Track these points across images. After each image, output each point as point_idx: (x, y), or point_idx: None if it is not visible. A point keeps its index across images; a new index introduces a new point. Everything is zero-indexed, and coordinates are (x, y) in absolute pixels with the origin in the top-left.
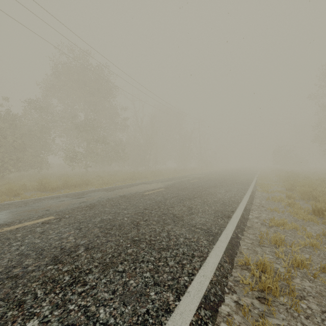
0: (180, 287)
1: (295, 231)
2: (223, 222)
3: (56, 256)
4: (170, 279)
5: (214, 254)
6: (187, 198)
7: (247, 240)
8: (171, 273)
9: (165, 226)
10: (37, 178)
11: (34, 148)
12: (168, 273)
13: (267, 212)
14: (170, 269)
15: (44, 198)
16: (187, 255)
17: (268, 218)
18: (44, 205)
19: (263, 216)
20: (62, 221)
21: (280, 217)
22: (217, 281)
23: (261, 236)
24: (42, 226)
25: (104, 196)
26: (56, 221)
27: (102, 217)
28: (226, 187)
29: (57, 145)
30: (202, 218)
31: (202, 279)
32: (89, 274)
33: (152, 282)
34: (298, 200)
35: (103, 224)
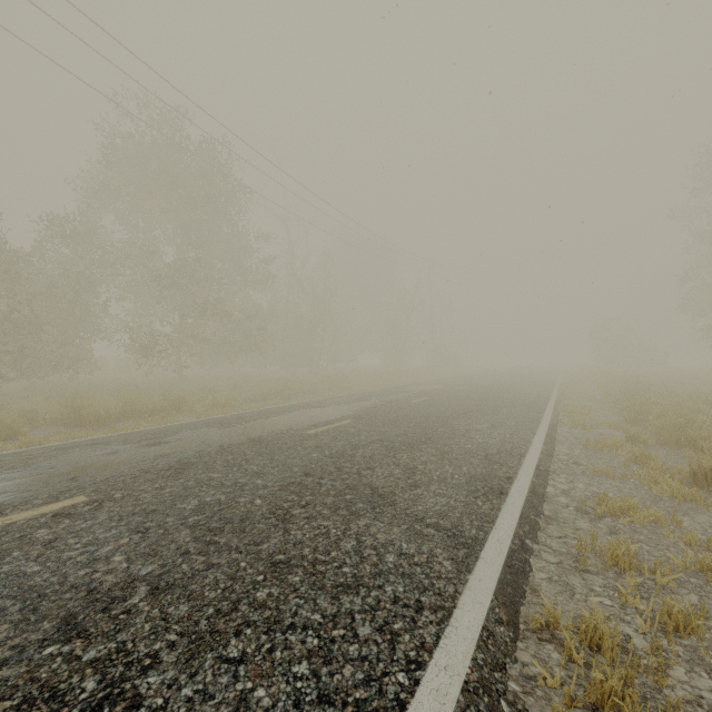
0: (385, 708)
1: (656, 528)
2: (490, 507)
3: (72, 616)
4: (360, 681)
5: (471, 602)
6: (403, 445)
7: (548, 554)
8: (365, 663)
9: (351, 521)
10: (63, 395)
11: (61, 325)
12: (357, 662)
13: (587, 477)
14: (362, 648)
15: (72, 446)
16: (404, 605)
17: (591, 494)
18: (68, 465)
19: (580, 489)
20: (105, 510)
21: (619, 490)
22: (481, 684)
23: (580, 545)
24: (51, 525)
25: (212, 441)
26: (89, 510)
27: (203, 498)
28: (493, 416)
29: (113, 318)
30: (439, 497)
31: (443, 679)
32: (152, 670)
33: (312, 694)
34: (654, 446)
35: (203, 517)
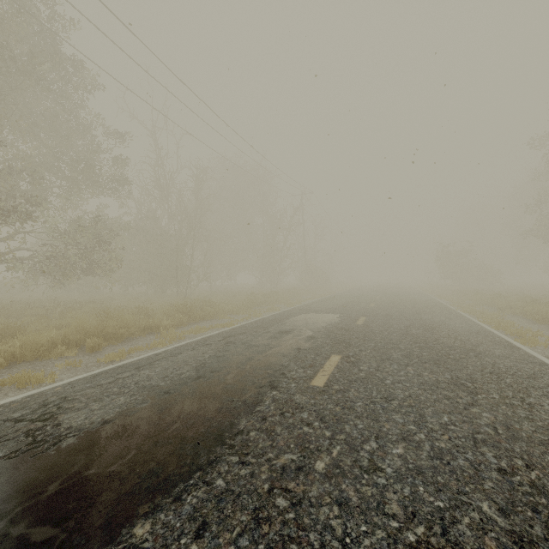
0: None
1: None
2: None
3: None
4: None
5: None
6: None
7: None
8: None
9: None
10: None
11: None
12: None
13: None
14: None
15: None
16: None
17: None
18: None
19: None
20: None
21: None
22: None
23: None
24: None
25: None
26: None
27: None
28: None
29: None
30: None
31: None
32: None
33: None
34: None
35: None
